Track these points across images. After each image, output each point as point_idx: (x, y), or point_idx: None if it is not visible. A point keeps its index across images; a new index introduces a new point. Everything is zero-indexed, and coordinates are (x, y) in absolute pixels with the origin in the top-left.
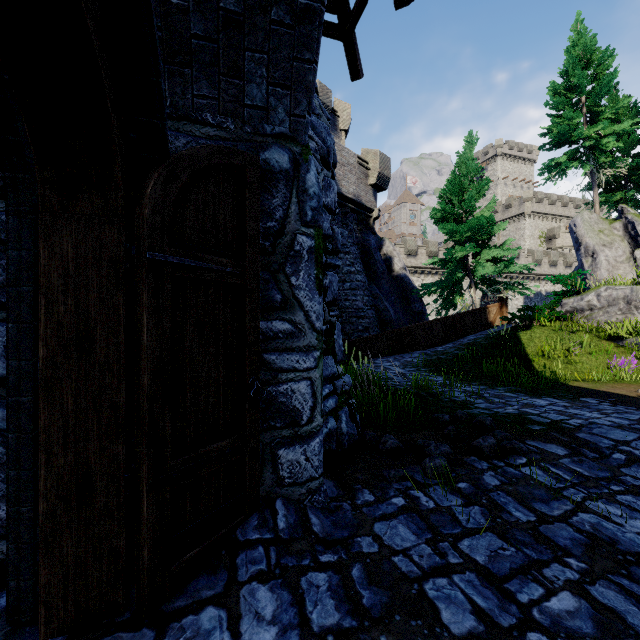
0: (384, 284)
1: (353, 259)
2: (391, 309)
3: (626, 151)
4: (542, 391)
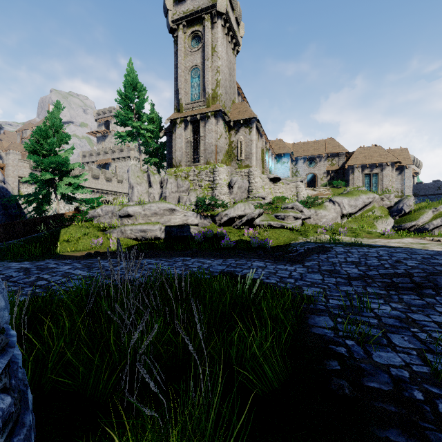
0: None
1: None
2: None
3: (157, 139)
4: (33, 259)
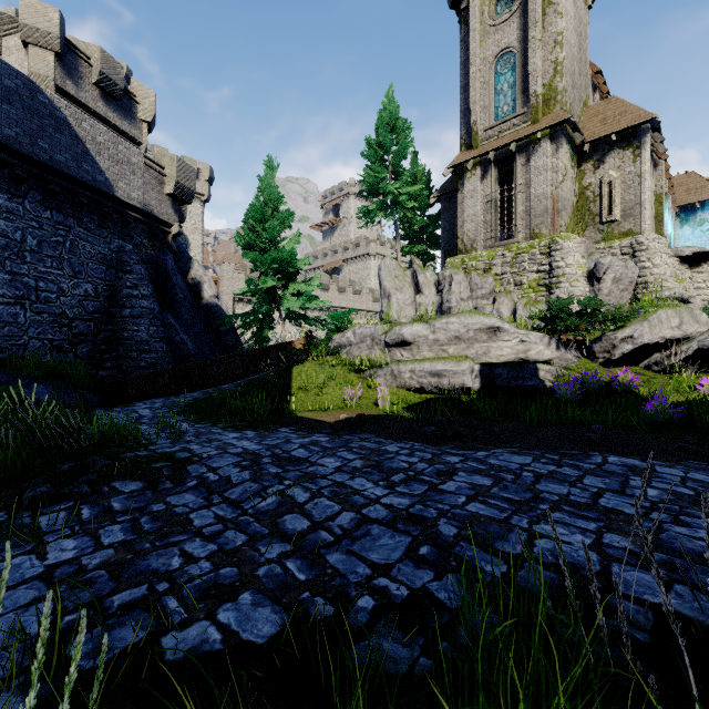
0: (184, 313)
1: (137, 280)
2: (190, 342)
3: (422, 211)
4: (258, 424)
